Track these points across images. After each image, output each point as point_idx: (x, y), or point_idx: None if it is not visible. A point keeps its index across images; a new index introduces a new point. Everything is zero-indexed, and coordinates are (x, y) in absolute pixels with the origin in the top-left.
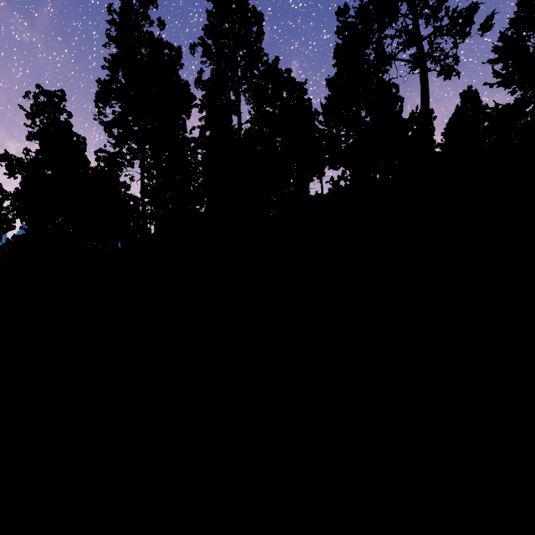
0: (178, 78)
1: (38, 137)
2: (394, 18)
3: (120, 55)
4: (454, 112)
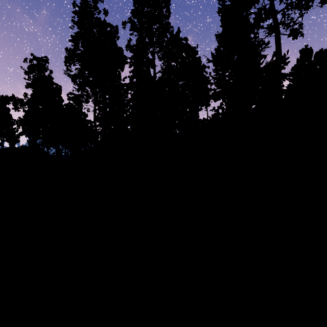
0: (115, 45)
1: (32, 86)
2: (256, 0)
3: (80, 33)
4: (315, 54)
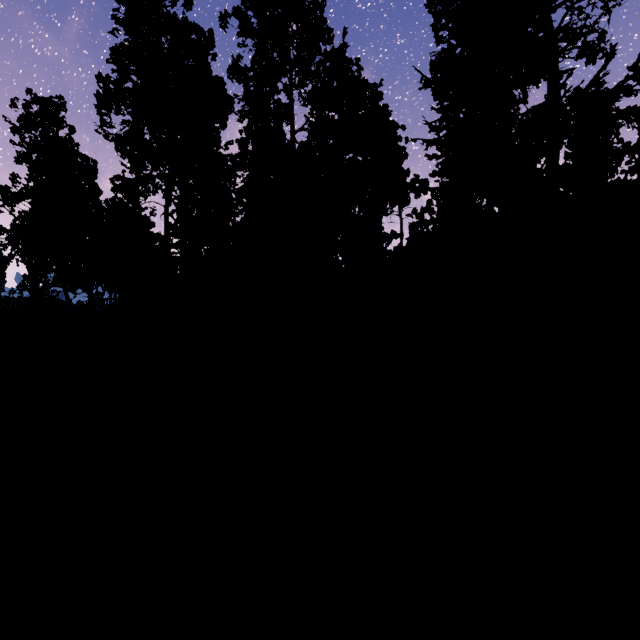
0: (208, 71)
1: (28, 158)
2: None
3: (132, 44)
4: None
